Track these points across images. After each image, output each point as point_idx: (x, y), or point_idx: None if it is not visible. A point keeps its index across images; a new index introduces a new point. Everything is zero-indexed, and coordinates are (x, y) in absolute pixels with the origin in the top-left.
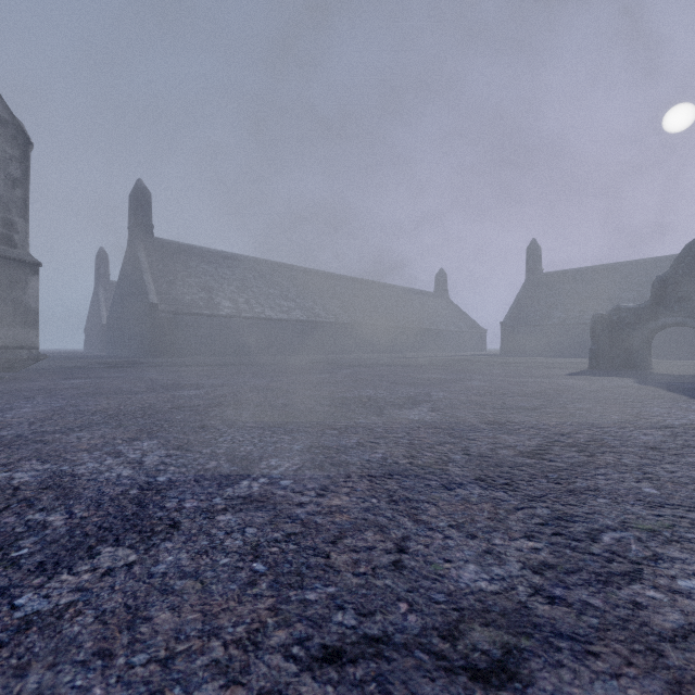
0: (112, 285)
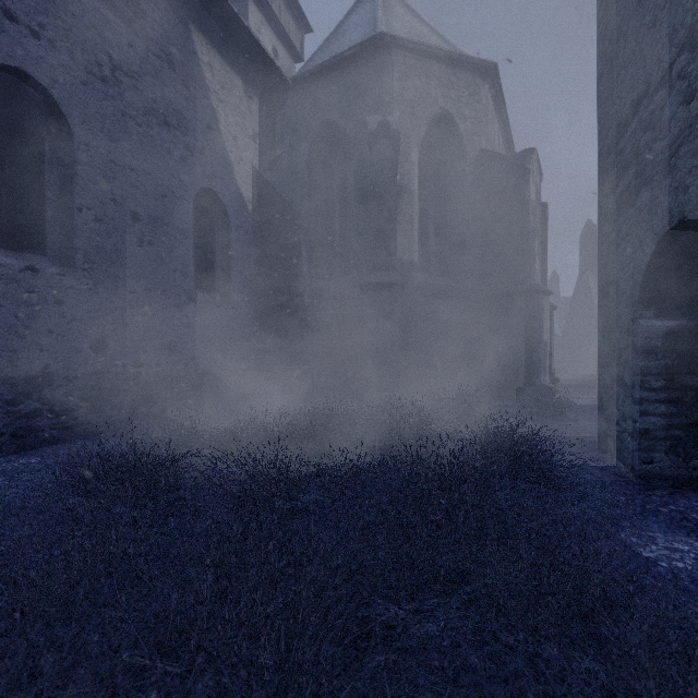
0: (561, 300)
